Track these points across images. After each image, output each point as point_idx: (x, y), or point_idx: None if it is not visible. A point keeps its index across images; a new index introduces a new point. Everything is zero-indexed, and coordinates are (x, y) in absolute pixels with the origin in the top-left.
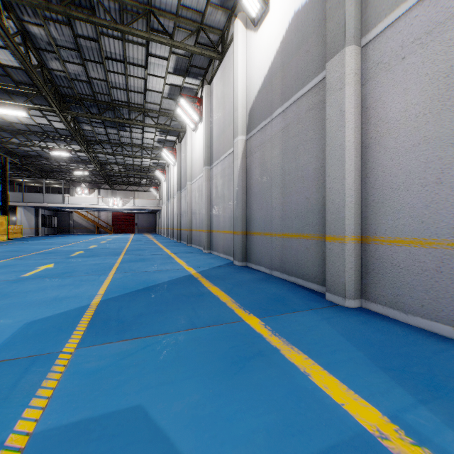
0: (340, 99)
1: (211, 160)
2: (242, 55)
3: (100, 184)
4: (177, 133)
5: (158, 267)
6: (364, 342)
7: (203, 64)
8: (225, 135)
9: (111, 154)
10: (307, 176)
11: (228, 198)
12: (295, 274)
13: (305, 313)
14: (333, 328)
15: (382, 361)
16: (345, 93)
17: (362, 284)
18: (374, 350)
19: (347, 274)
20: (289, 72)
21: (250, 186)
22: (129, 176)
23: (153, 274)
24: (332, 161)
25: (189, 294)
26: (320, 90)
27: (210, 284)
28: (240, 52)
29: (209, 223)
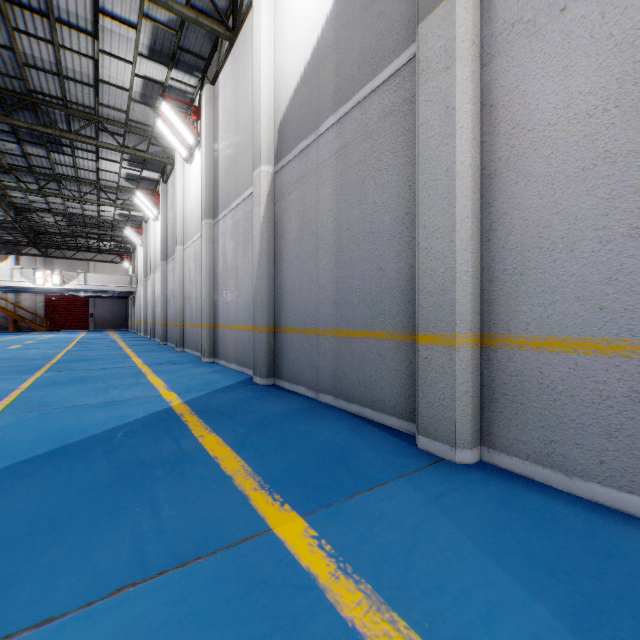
0: (447, 87)
1: (215, 209)
2: (268, 30)
3: (21, 245)
4: (161, 166)
5: (107, 394)
6: (533, 566)
7: (202, 49)
8: (240, 167)
9: (36, 192)
10: (381, 232)
11: (244, 272)
12: (359, 399)
13: (393, 490)
14: (456, 526)
15: (599, 631)
16: (456, 76)
17: (482, 419)
18: (563, 591)
19: (460, 403)
20: (348, 53)
21: (280, 250)
22: (77, 235)
23: (90, 411)
24: (430, 200)
25: (155, 458)
26: (404, 80)
27: (204, 428)
28: (263, 24)
29: (213, 314)
